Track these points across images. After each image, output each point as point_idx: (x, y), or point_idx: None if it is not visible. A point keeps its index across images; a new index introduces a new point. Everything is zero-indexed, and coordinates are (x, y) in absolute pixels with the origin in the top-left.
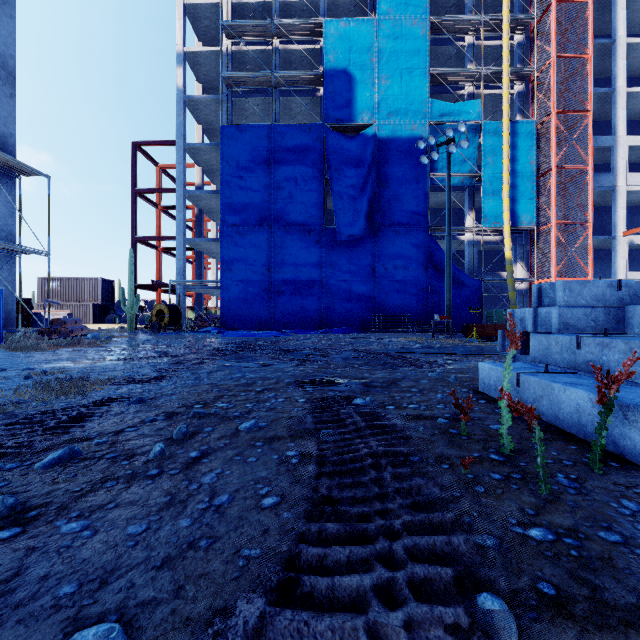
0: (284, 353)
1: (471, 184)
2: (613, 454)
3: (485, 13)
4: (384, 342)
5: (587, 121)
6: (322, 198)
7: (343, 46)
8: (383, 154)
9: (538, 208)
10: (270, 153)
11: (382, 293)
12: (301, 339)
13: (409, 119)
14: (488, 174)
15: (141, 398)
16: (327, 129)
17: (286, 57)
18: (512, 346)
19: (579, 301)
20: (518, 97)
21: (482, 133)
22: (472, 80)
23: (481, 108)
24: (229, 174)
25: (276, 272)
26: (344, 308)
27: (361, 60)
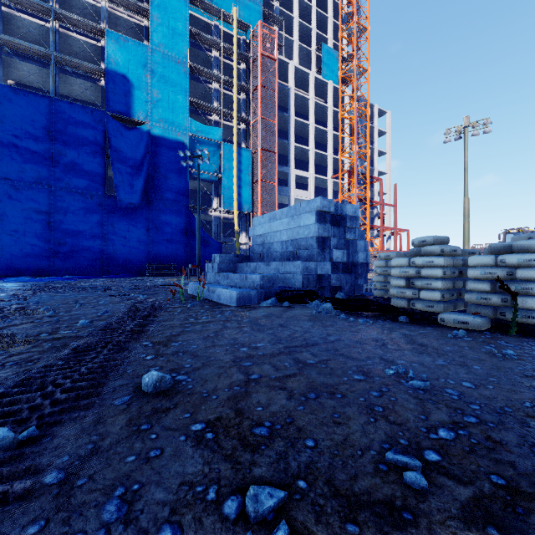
0: (85, 289)
1: (216, 180)
2: (206, 299)
3: (225, 71)
4: (155, 281)
5: (275, 158)
6: (104, 170)
7: (123, 56)
8: (156, 147)
9: (253, 201)
10: (50, 122)
11: (155, 248)
12: (89, 282)
13: (175, 127)
14: (226, 176)
15: (39, 302)
16: (108, 116)
17: (66, 39)
18: (184, 274)
19: (225, 261)
20: (243, 132)
21: (222, 150)
22: (217, 113)
23: (221, 134)
24: (1, 130)
25: (57, 226)
26: (124, 258)
27: (138, 73)
